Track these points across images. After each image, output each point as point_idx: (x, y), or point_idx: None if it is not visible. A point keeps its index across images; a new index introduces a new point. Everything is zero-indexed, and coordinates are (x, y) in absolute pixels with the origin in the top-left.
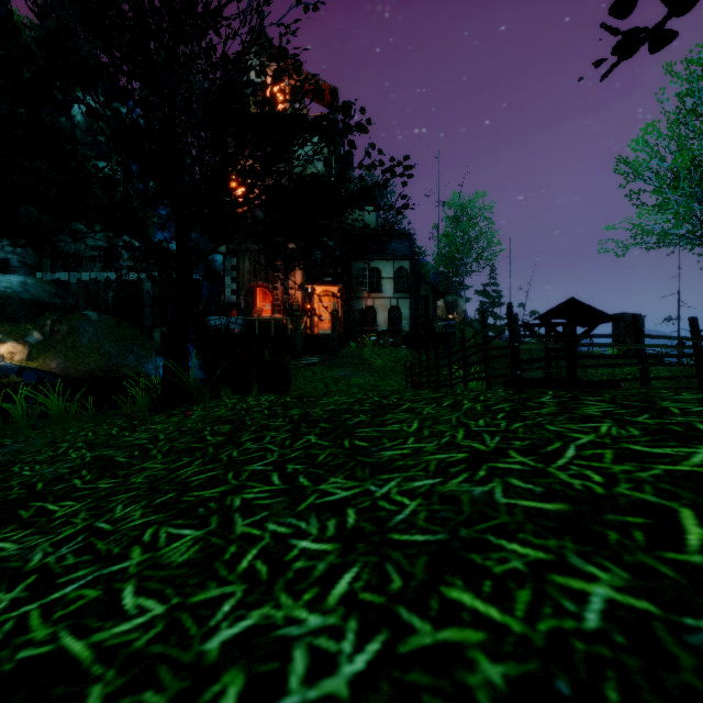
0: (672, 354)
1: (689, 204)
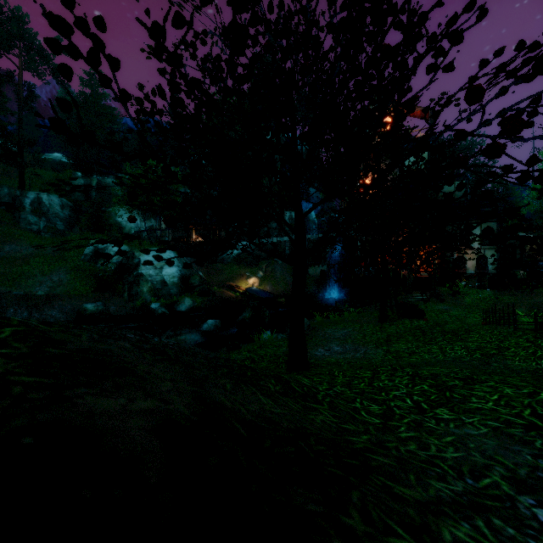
0: None
1: None
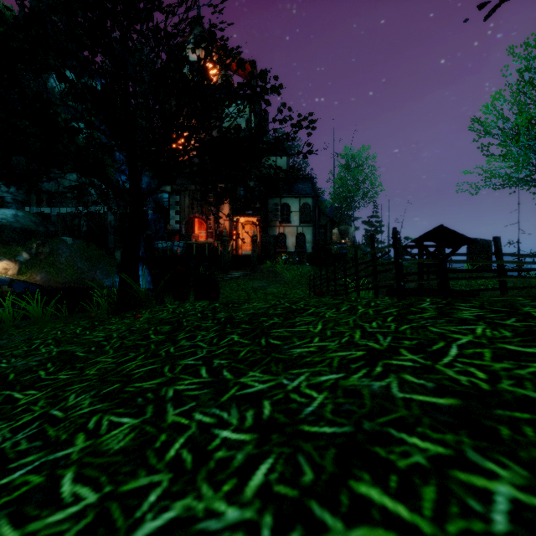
0: (525, 268)
1: (527, 154)
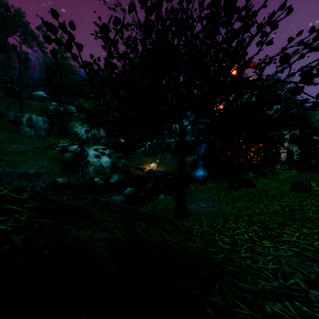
0: None
1: None
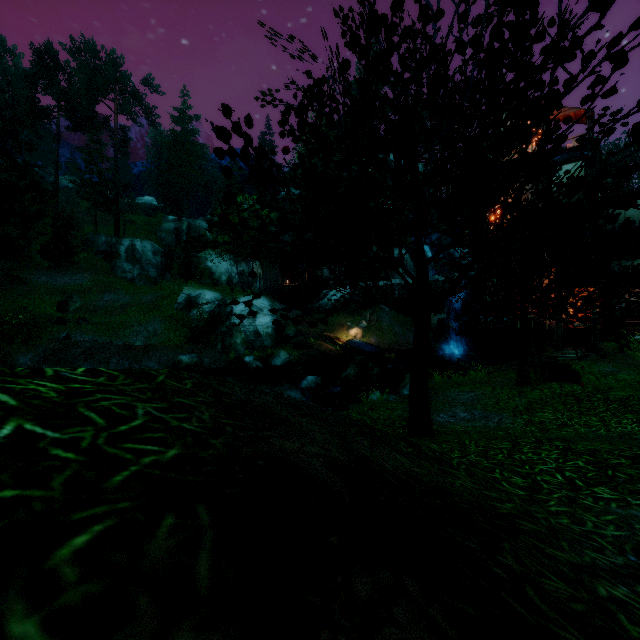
0: None
1: None
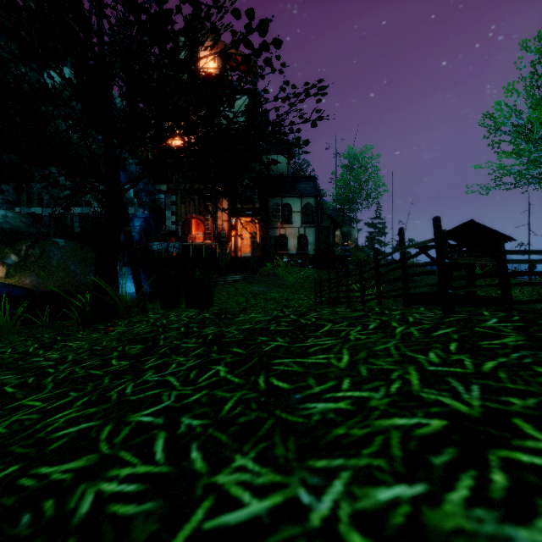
0: None
1: (541, 151)
